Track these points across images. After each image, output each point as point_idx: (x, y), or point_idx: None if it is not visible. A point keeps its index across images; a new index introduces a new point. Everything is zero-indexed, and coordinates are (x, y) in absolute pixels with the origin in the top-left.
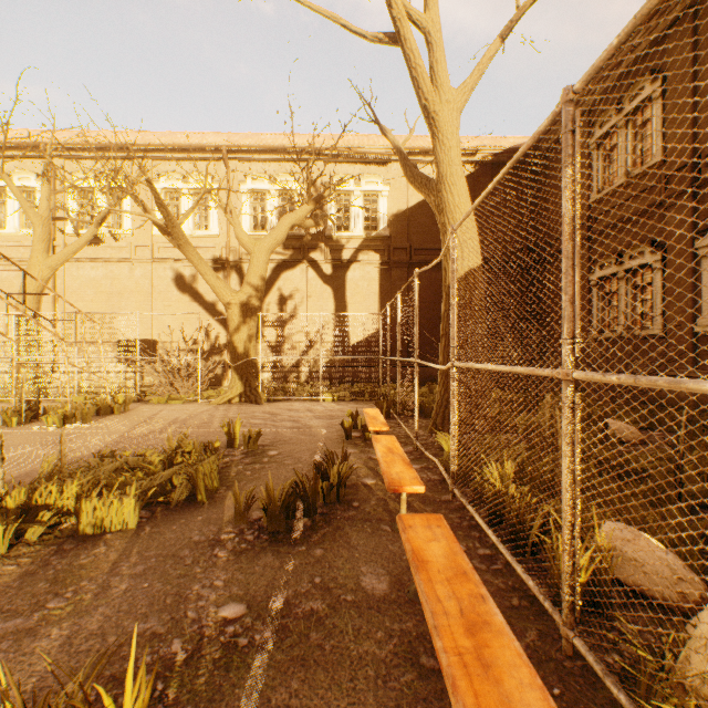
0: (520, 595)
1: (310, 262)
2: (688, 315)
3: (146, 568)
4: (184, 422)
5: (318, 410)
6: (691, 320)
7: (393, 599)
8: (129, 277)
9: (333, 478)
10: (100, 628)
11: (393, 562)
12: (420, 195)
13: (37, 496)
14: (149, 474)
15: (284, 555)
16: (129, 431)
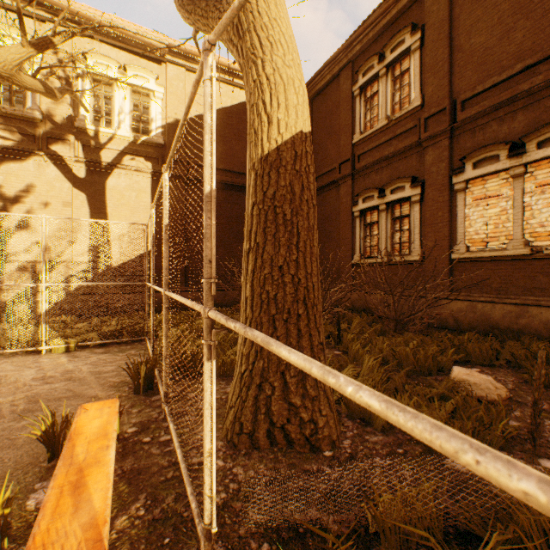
0: None
1: (51, 156)
2: (445, 244)
3: None
4: None
5: (14, 384)
6: (449, 248)
7: None
8: None
9: None
10: None
11: None
12: (200, 108)
13: None
14: None
15: None
16: None
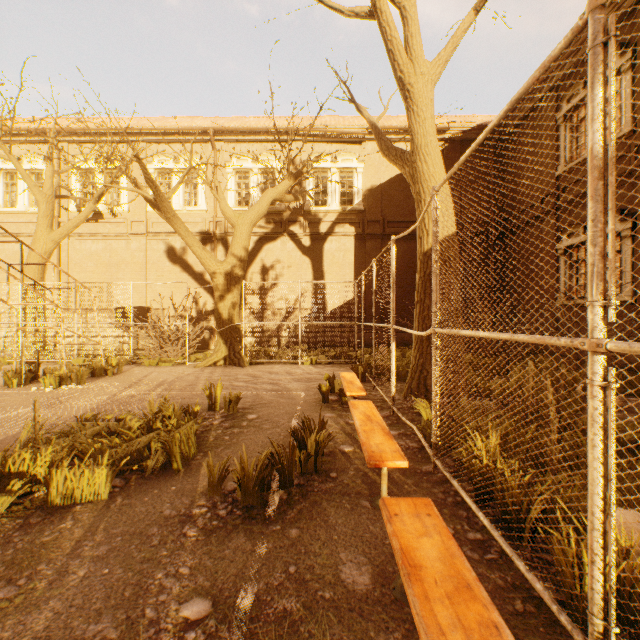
0: (523, 597)
1: (290, 235)
2: None
3: (110, 548)
4: (170, 384)
5: (296, 373)
6: None
7: (377, 597)
8: (126, 249)
9: (310, 447)
10: (45, 630)
11: (375, 547)
12: (393, 171)
13: (10, 463)
14: (127, 439)
15: (257, 536)
16: (119, 393)
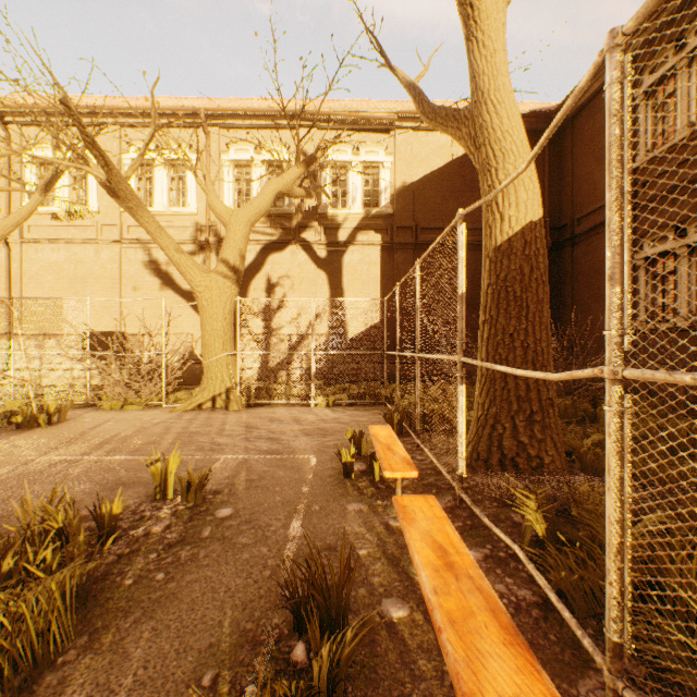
0: None
1: (301, 243)
2: None
3: None
4: (123, 440)
5: (307, 421)
6: None
7: None
8: (95, 260)
9: (317, 664)
10: None
11: None
12: (428, 167)
13: None
14: None
15: None
16: (32, 460)
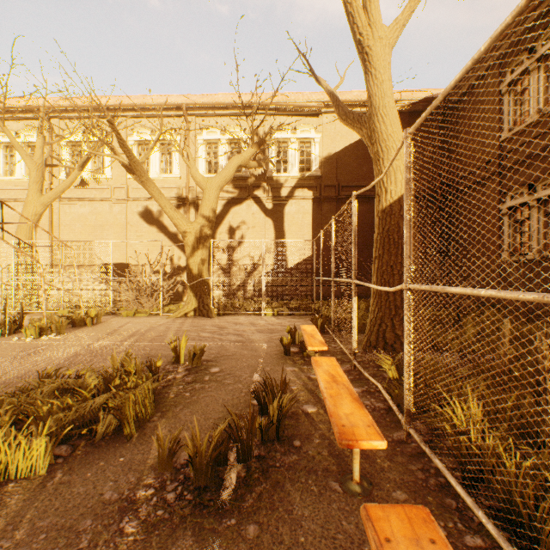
0: None
1: (254, 199)
2: None
3: None
4: (142, 334)
5: (259, 324)
6: None
7: None
8: (109, 212)
9: (271, 413)
10: None
11: None
12: (347, 140)
13: None
14: (80, 399)
15: (207, 536)
16: (92, 344)
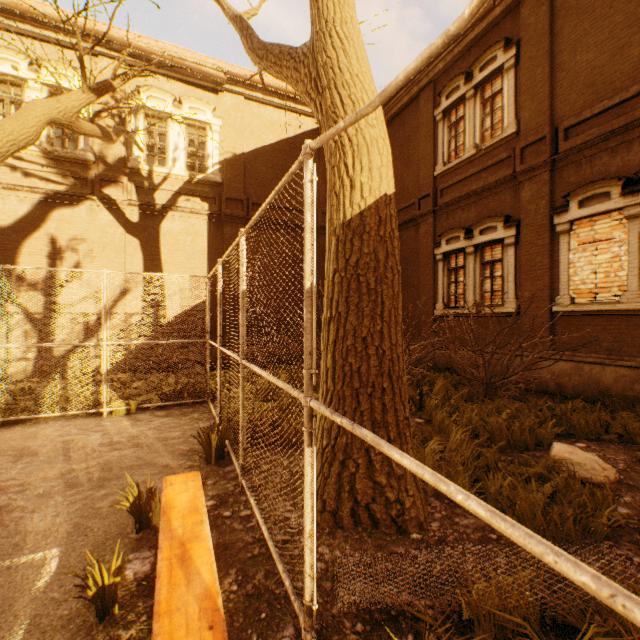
0: None
1: (103, 200)
2: (545, 294)
3: None
4: None
5: (84, 449)
6: (549, 299)
7: None
8: None
9: None
10: None
11: None
12: (260, 140)
13: None
14: None
15: None
16: None
